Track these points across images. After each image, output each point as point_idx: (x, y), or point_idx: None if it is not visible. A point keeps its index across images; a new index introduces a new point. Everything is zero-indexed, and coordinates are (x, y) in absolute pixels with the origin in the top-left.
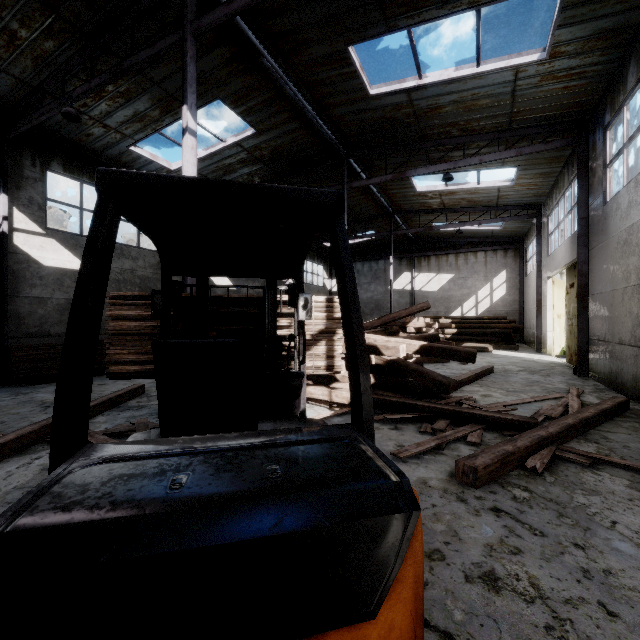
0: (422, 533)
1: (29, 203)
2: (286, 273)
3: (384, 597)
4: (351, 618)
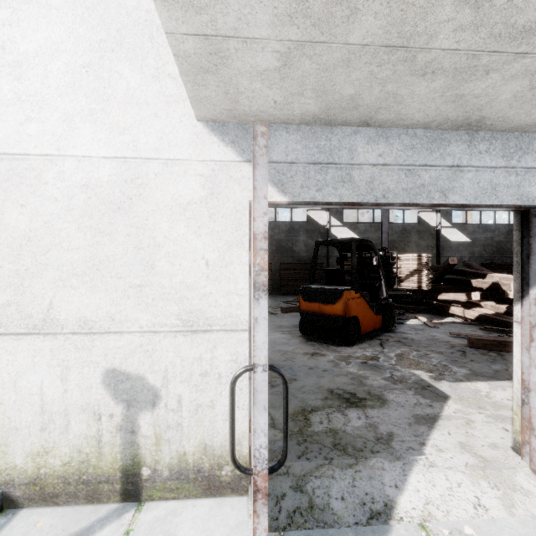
0: (345, 297)
1: (336, 212)
2: (372, 250)
3: (335, 302)
4: (331, 303)
